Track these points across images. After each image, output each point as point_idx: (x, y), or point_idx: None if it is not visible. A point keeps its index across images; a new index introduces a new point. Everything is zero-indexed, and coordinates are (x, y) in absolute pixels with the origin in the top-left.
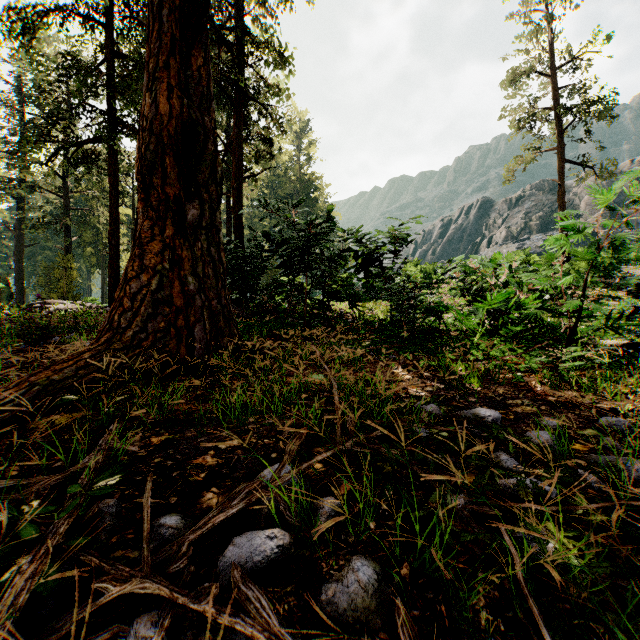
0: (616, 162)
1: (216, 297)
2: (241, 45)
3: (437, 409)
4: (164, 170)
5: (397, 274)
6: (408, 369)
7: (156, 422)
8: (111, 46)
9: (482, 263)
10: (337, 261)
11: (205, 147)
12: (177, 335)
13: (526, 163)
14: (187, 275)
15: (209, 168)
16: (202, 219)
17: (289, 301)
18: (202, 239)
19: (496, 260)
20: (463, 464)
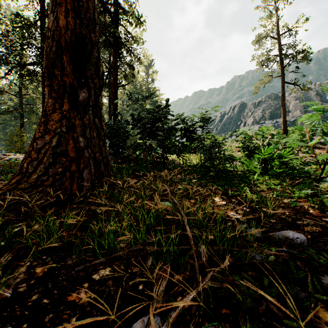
0: (311, 83)
1: (99, 151)
2: (117, 14)
3: (258, 233)
4: (62, 65)
5: (208, 138)
6: (221, 196)
7: (45, 249)
8: (43, 11)
9: (257, 132)
10: (172, 131)
11: (91, 53)
12: (71, 177)
13: (265, 83)
14: (79, 136)
15: (94, 67)
16: (89, 100)
17: (144, 154)
18: (89, 113)
19: (264, 130)
20: (314, 301)
